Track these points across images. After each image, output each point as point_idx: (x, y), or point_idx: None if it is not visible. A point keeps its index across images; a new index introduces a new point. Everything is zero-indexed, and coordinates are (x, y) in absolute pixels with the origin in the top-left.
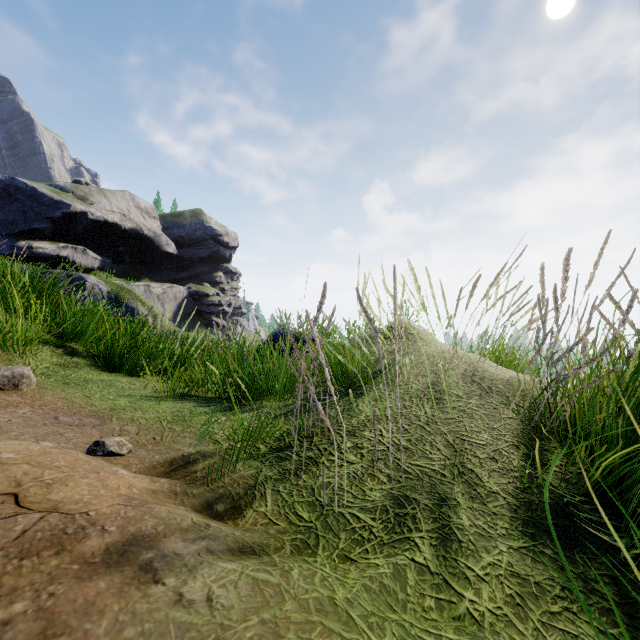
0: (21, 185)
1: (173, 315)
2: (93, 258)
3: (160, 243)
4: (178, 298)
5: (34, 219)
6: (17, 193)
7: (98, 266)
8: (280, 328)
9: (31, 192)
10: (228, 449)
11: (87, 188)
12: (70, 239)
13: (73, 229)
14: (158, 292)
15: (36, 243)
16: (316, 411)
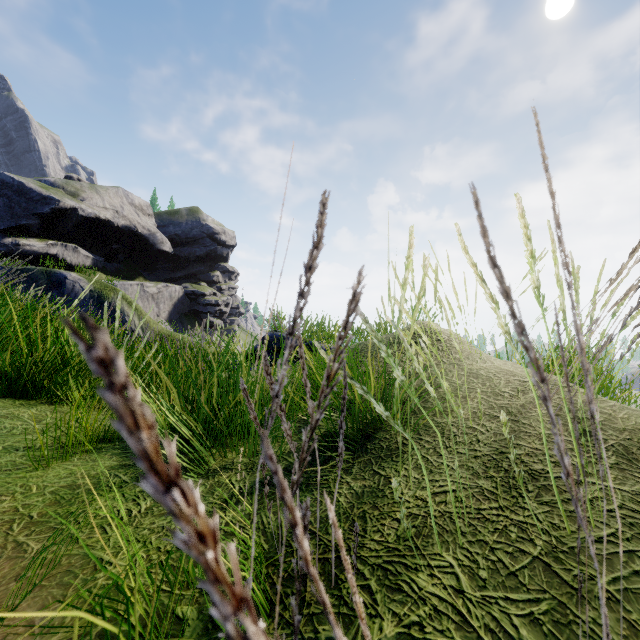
0: (8, 180)
1: (168, 315)
2: (84, 256)
3: (155, 241)
4: (174, 298)
5: (21, 215)
6: (3, 188)
7: (90, 264)
8: (273, 331)
9: (18, 187)
10: (102, 638)
11: (78, 184)
12: (60, 236)
13: (63, 226)
14: (152, 291)
15: (23, 240)
16: (313, 487)
